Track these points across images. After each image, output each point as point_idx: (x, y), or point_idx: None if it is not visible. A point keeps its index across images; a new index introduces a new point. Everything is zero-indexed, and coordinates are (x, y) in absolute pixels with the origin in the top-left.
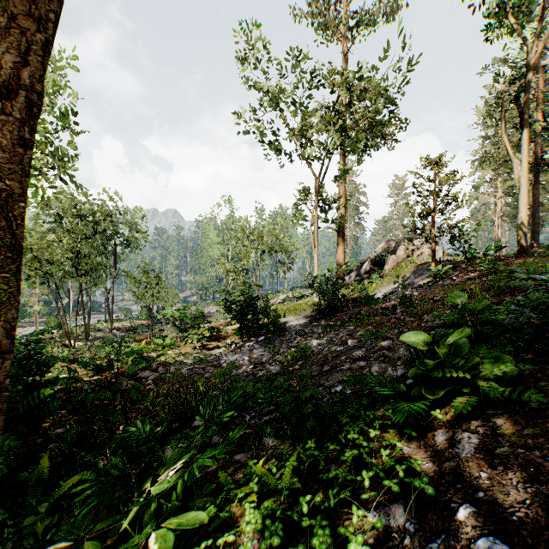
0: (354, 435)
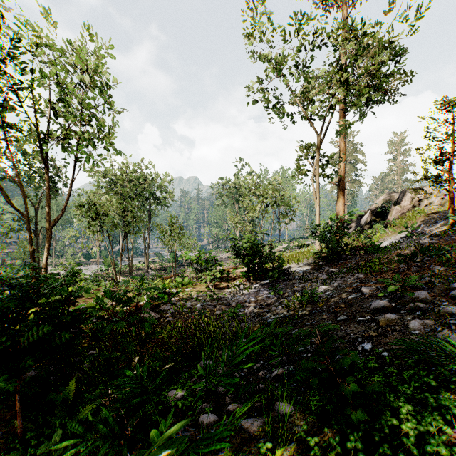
0: (439, 448)
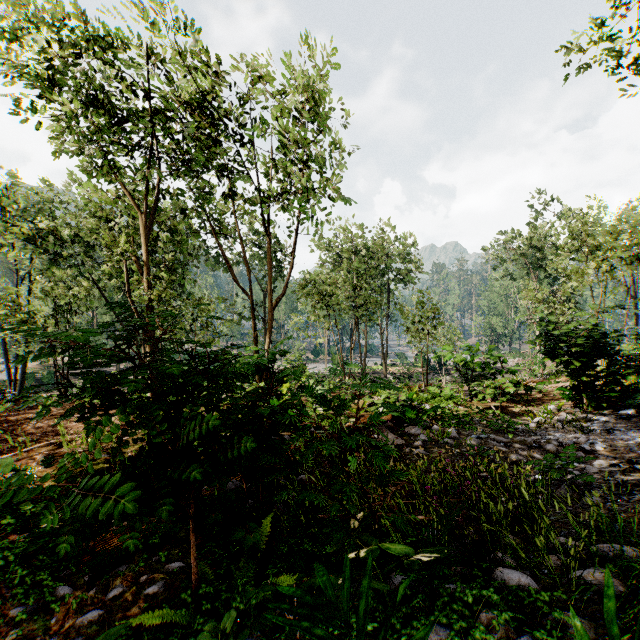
0: None
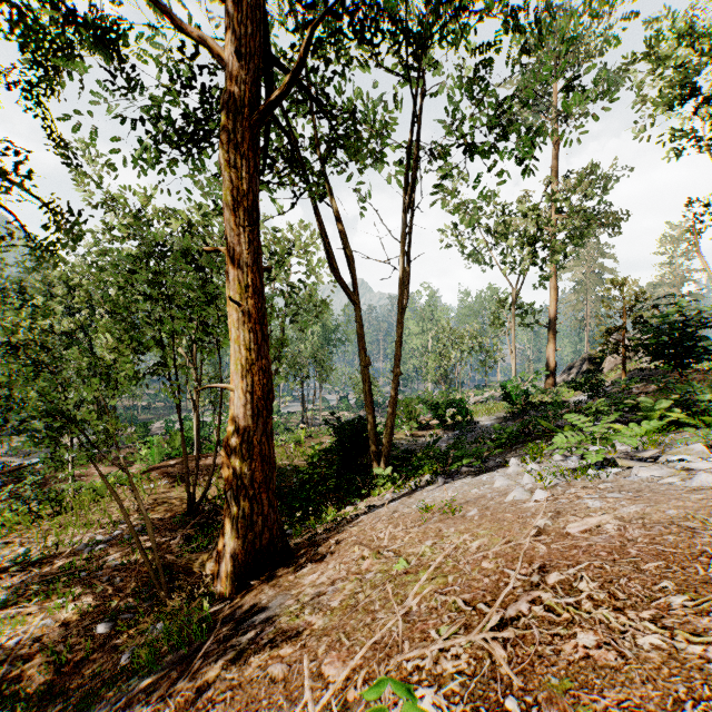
0: None
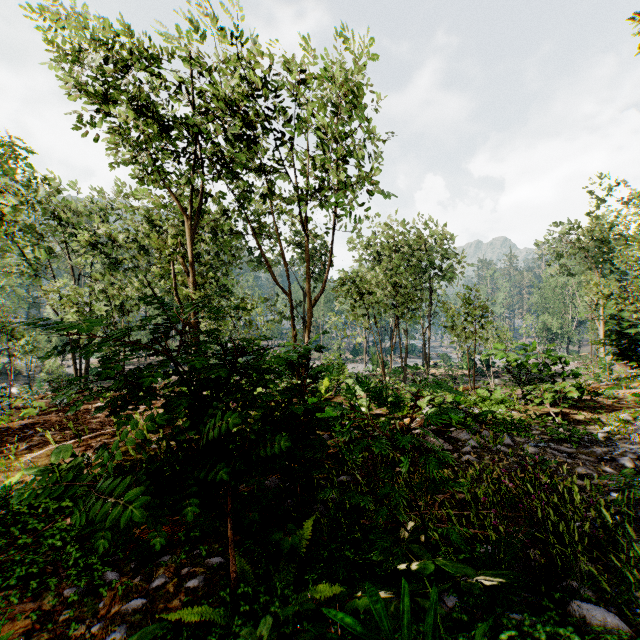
0: None
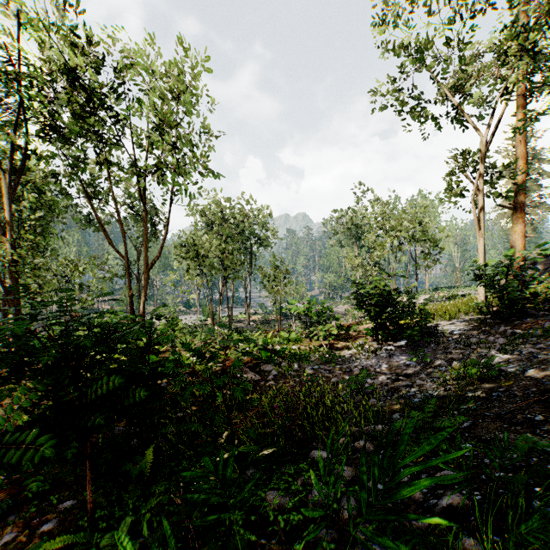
0: None
